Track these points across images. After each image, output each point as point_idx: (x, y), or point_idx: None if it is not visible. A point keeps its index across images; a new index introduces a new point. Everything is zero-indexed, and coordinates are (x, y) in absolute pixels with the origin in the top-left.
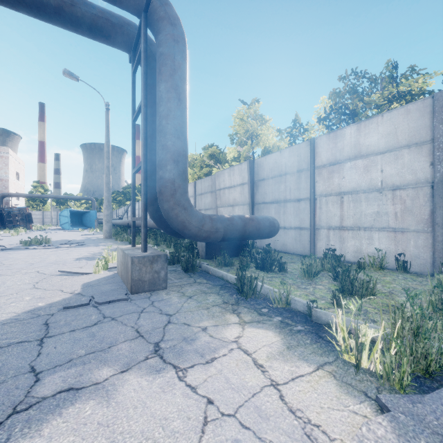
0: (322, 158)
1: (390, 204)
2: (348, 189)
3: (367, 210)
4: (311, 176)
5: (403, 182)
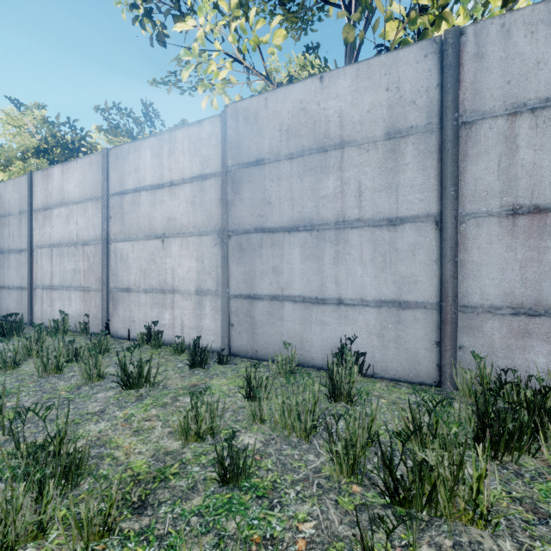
0: (38, 200)
1: (81, 261)
2: (56, 241)
3: (68, 267)
4: (28, 221)
5: (89, 237)
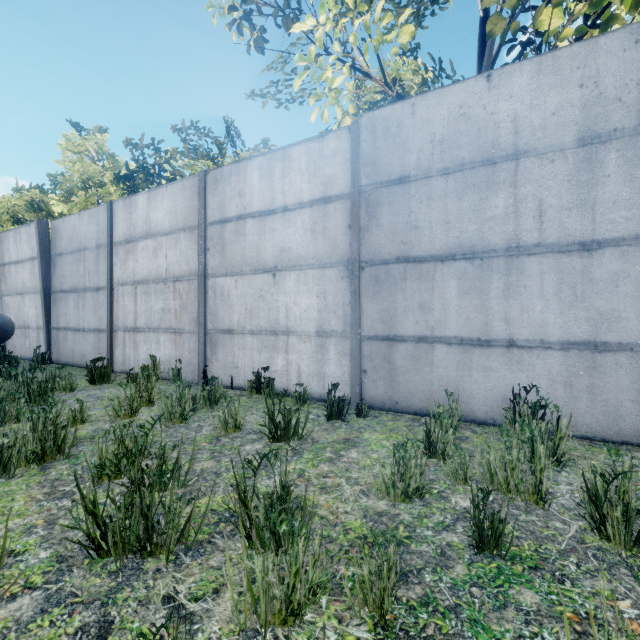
0: (120, 232)
1: (172, 299)
2: (141, 277)
3: (155, 306)
4: (108, 256)
5: (181, 272)
